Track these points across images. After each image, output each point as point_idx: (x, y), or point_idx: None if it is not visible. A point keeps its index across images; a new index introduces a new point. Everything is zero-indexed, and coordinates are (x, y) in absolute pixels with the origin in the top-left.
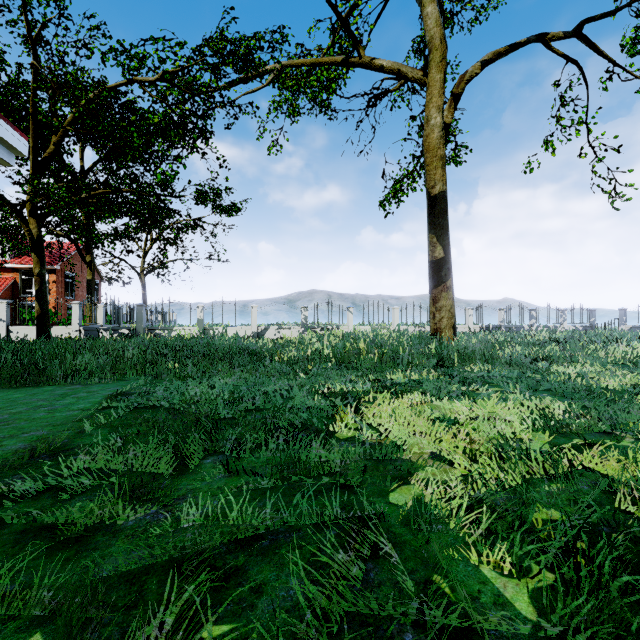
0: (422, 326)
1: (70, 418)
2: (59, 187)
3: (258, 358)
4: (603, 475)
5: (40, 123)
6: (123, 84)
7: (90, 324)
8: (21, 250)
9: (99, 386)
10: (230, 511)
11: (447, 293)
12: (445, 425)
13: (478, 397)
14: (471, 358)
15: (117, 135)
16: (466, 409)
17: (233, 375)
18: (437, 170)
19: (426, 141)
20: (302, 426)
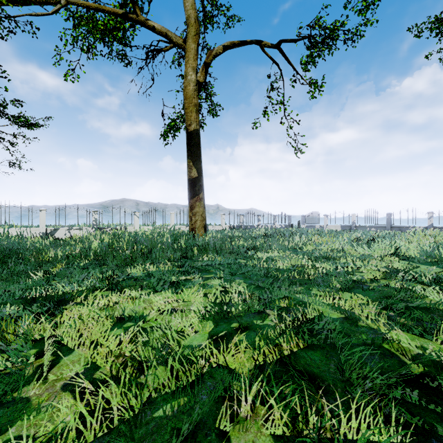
0: None
1: None
2: None
3: None
4: (231, 371)
5: None
6: None
7: None
8: None
9: None
10: None
11: (200, 203)
12: (130, 325)
13: (187, 286)
14: (206, 250)
15: None
16: (163, 303)
17: None
18: (192, 113)
19: (185, 91)
20: None
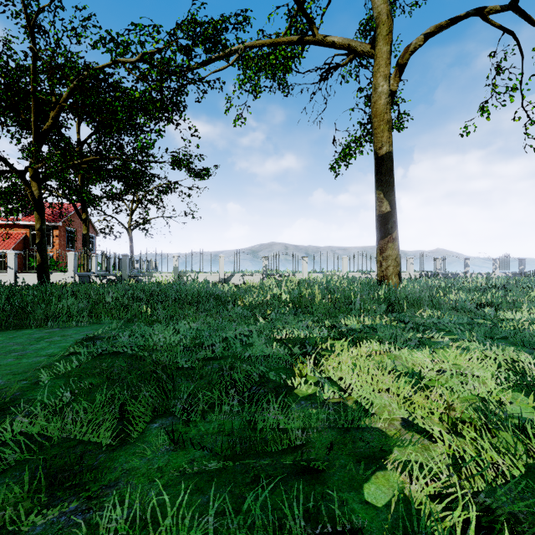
0: (368, 273)
1: (34, 365)
2: (54, 154)
3: (223, 302)
4: None
5: (42, 102)
6: (109, 65)
7: (85, 271)
8: (28, 209)
9: (75, 329)
10: (165, 511)
11: (393, 244)
12: (410, 380)
13: (436, 346)
14: (419, 304)
15: (104, 109)
16: (429, 361)
17: (197, 320)
18: (384, 133)
19: (374, 107)
20: (260, 379)
